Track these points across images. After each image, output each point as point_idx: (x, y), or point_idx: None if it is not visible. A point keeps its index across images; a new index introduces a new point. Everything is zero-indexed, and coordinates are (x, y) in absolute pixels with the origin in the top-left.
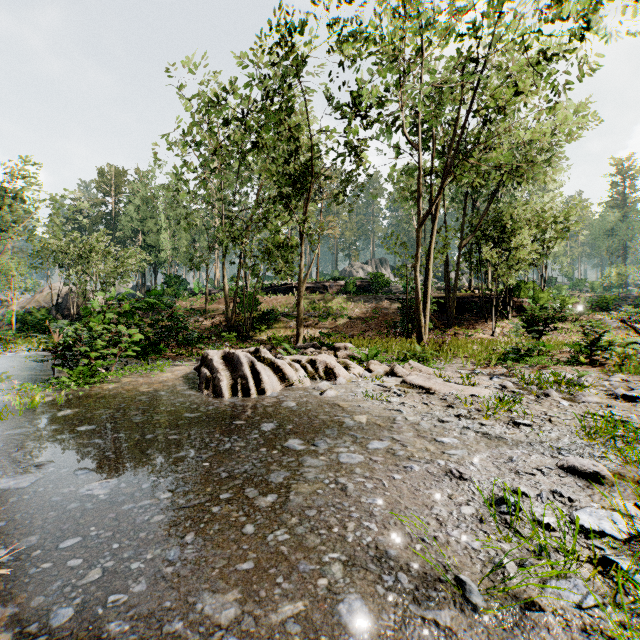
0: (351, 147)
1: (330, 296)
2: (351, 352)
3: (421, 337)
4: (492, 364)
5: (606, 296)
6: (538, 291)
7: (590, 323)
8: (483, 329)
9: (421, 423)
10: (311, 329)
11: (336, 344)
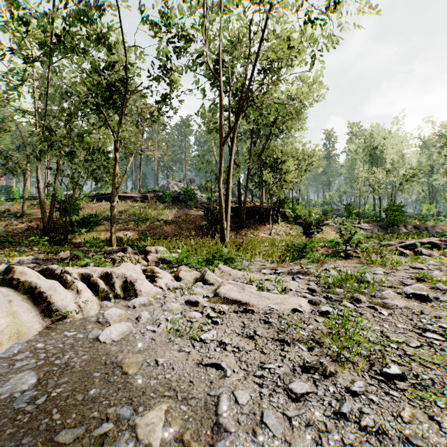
0: (164, 69)
1: (150, 204)
2: (162, 255)
3: (224, 238)
4: (287, 262)
5: (327, 209)
6: (295, 204)
7: (345, 226)
8: (263, 230)
9: (266, 416)
10: (131, 231)
11: (147, 247)
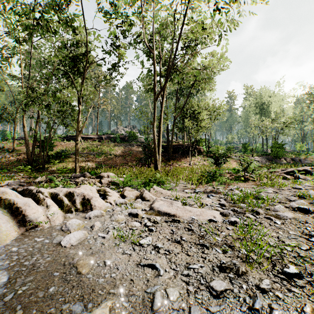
0: (114, 45)
1: (104, 143)
2: (112, 179)
3: (157, 167)
4: (202, 184)
5: (230, 146)
6: (207, 143)
7: (244, 158)
8: (185, 161)
9: (193, 312)
10: (90, 162)
11: (101, 173)
